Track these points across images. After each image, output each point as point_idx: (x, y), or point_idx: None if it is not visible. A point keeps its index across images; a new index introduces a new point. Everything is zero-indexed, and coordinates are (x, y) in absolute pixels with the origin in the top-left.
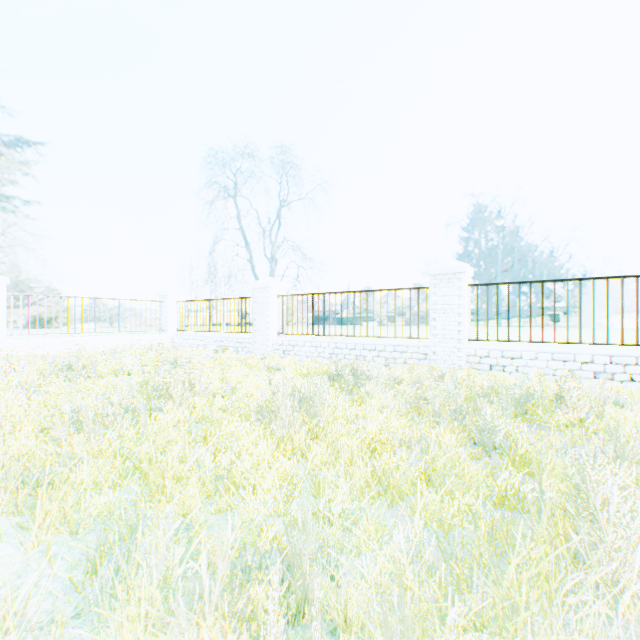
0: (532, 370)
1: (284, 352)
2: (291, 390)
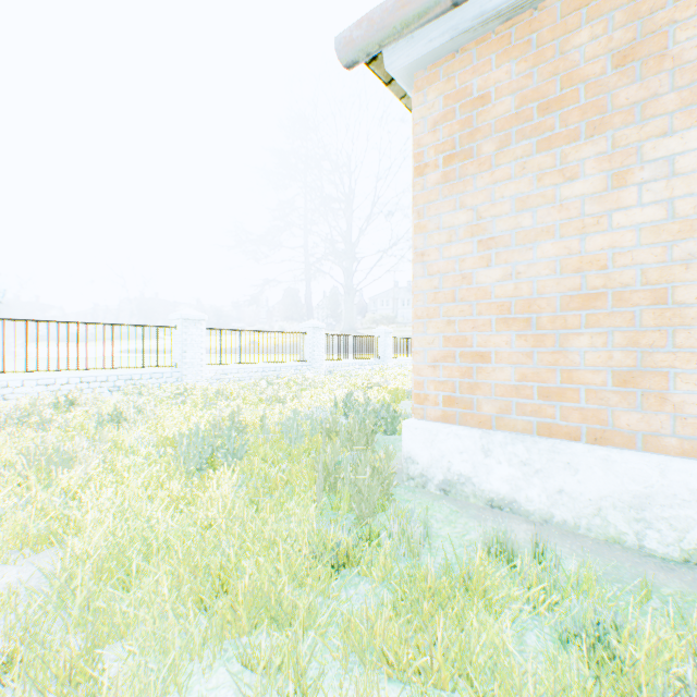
0: (21, 396)
1: None
2: None
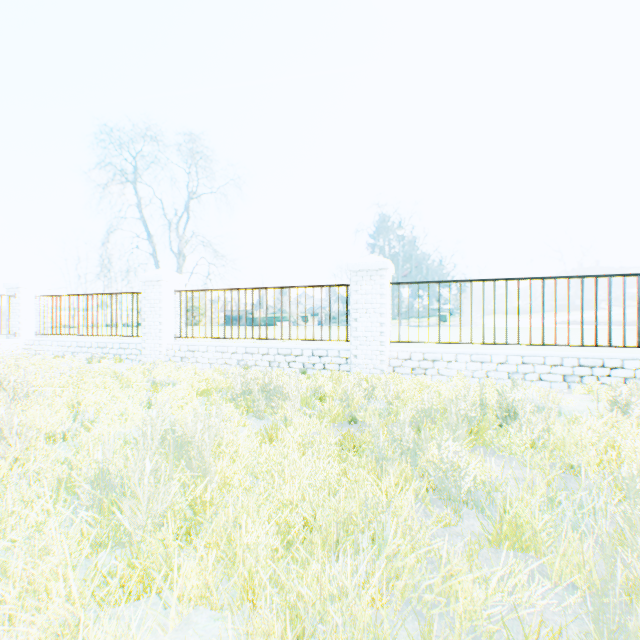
0: (453, 372)
1: (182, 359)
2: (178, 418)
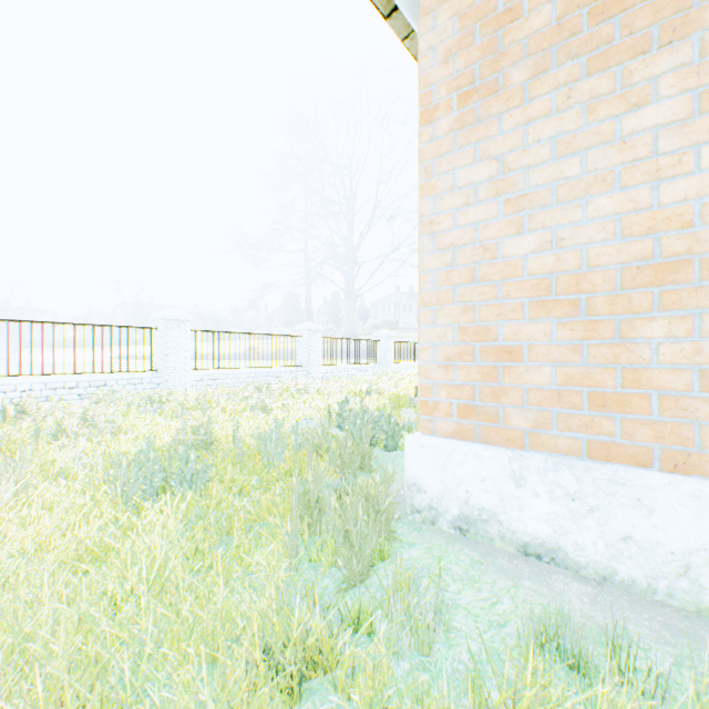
0: None
1: None
2: None
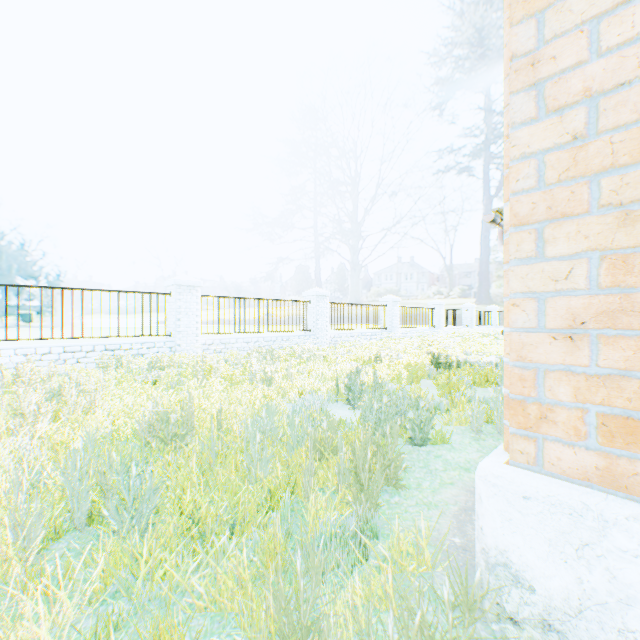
0: None
1: None
2: None
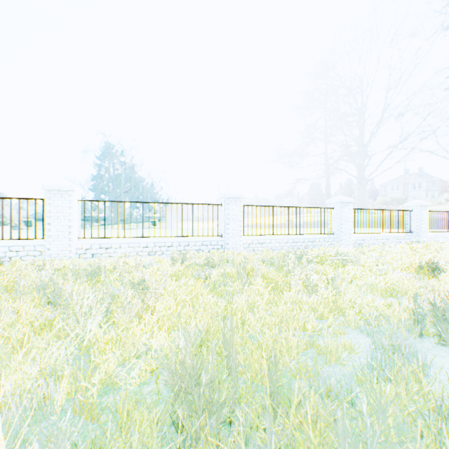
0: (119, 254)
1: None
2: None
